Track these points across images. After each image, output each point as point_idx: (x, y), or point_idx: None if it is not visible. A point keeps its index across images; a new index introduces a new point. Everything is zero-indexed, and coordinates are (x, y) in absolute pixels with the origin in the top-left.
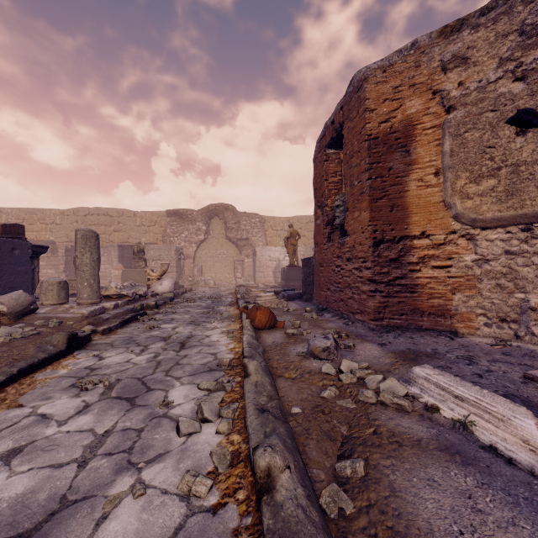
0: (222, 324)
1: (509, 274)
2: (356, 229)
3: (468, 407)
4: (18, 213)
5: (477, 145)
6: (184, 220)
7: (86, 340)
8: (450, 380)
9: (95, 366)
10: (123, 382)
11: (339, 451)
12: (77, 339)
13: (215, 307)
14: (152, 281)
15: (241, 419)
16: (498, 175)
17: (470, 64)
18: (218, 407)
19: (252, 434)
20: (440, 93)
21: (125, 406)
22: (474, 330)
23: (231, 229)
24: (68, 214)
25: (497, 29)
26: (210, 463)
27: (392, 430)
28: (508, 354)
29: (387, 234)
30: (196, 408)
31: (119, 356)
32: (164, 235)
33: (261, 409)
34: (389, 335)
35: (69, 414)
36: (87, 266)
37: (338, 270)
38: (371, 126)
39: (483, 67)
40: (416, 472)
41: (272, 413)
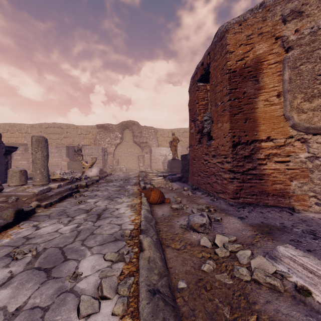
0: (128, 199)
1: None
2: (219, 135)
3: None
4: (4, 126)
5: (309, 74)
6: (107, 131)
7: (30, 213)
8: (316, 263)
9: (31, 236)
10: (47, 251)
11: None
12: (23, 213)
13: (125, 186)
14: (86, 169)
15: (135, 298)
16: None
17: (304, 16)
18: (116, 281)
19: None
20: (281, 38)
21: (42, 278)
22: (307, 208)
23: (136, 136)
24: (35, 127)
25: None
26: None
27: (275, 320)
28: None
29: (242, 138)
30: (99, 281)
31: (51, 227)
32: (95, 140)
33: (152, 291)
34: (245, 210)
35: None
36: (39, 160)
37: (206, 163)
38: (231, 63)
39: (314, 18)
40: None
41: (162, 292)
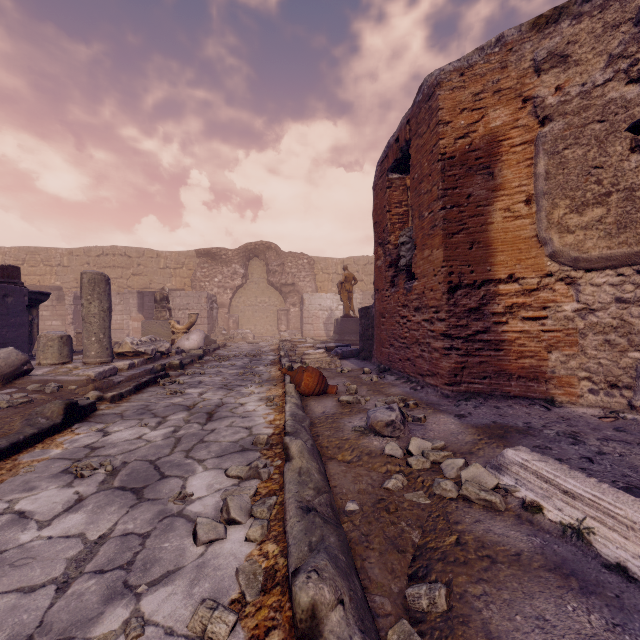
0: (260, 388)
1: (621, 327)
2: (426, 272)
3: (582, 507)
4: (17, 252)
5: (579, 165)
6: (217, 262)
7: (89, 409)
8: (555, 468)
9: (97, 445)
10: (130, 466)
11: (410, 569)
12: (78, 408)
13: (253, 367)
14: (177, 335)
15: (279, 521)
16: (606, 202)
17: (570, 63)
18: (249, 502)
19: (293, 545)
20: (532, 101)
21: (130, 500)
22: (576, 398)
23: (274, 272)
24: (78, 254)
25: (605, 18)
26: (235, 586)
27: (482, 539)
28: (623, 430)
29: (465, 277)
30: (221, 503)
31: (129, 431)
32: (193, 280)
33: (305, 508)
34: (469, 404)
35: (55, 511)
36: (96, 317)
37: (403, 322)
38: (446, 143)
39: (588, 67)
40: (519, 606)
41: (321, 512)
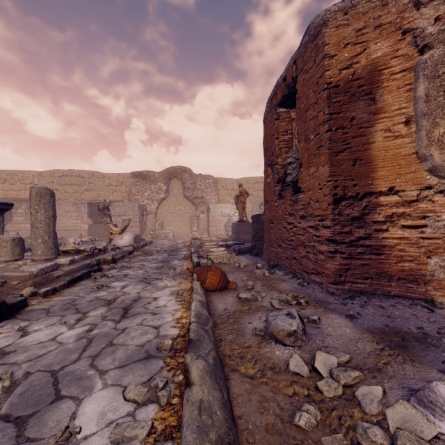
0: (173, 281)
1: None
2: (311, 186)
3: None
4: (0, 174)
5: None
6: (147, 181)
7: (19, 306)
8: None
9: (9, 349)
10: (29, 379)
11: None
12: (5, 307)
13: (170, 261)
14: (114, 235)
15: None
16: None
17: None
18: None
19: None
20: (411, 32)
21: (7, 439)
22: None
23: (188, 188)
24: (45, 175)
25: None
26: None
27: None
28: None
29: (348, 190)
30: None
31: (47, 331)
32: (129, 194)
33: None
34: (355, 303)
35: None
36: (42, 223)
37: (290, 227)
38: (331, 73)
39: None
40: None
41: None
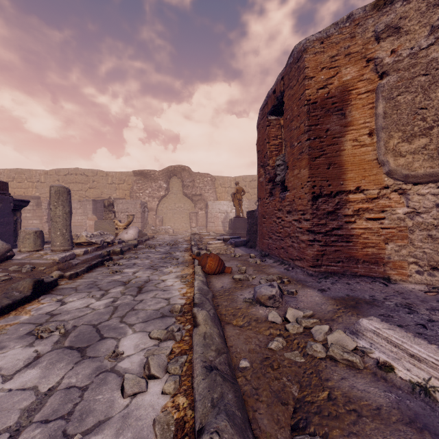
0: (177, 268)
1: None
2: (295, 185)
3: (427, 369)
4: (9, 173)
5: (409, 107)
6: (148, 179)
7: (52, 285)
8: (402, 336)
9: (55, 312)
10: (78, 329)
11: (292, 420)
12: (43, 284)
13: (172, 252)
14: (119, 230)
15: (189, 376)
16: (429, 134)
17: (402, 33)
18: (166, 360)
19: (198, 401)
20: (373, 61)
21: (75, 357)
22: (406, 277)
23: (187, 186)
24: (51, 174)
25: None
26: (152, 436)
27: (348, 395)
28: None
29: (324, 189)
30: (144, 360)
31: (80, 301)
32: (131, 192)
33: (208, 367)
34: (327, 281)
35: (17, 366)
36: (60, 218)
37: (279, 221)
38: (310, 92)
39: (415, 35)
40: None
41: (220, 370)
